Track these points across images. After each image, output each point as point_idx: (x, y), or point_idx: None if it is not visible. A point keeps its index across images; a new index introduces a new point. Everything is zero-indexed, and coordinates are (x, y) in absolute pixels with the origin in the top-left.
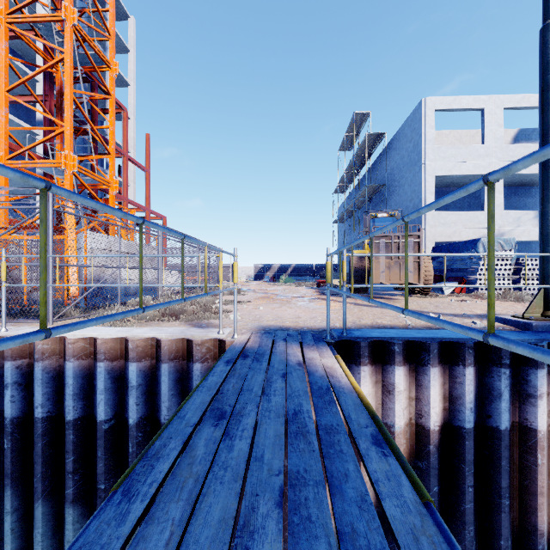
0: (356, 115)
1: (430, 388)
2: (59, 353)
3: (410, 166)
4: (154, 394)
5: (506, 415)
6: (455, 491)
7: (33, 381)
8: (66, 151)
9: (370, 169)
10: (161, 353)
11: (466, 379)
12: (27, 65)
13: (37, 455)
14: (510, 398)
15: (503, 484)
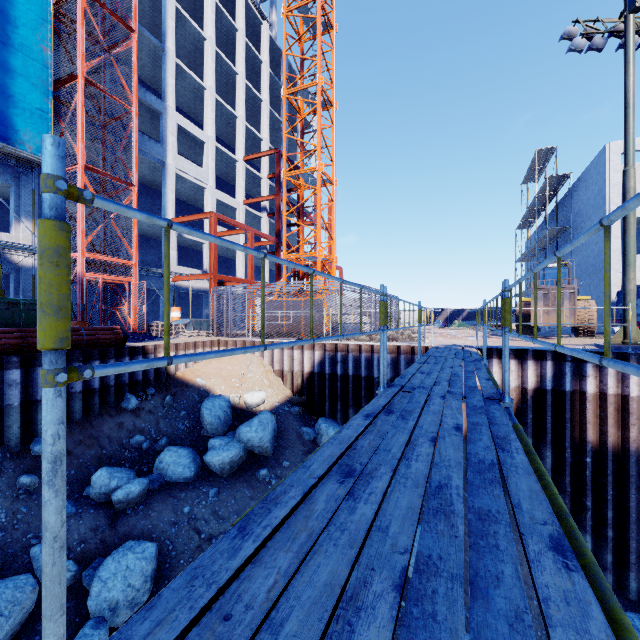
0: (539, 151)
1: (527, 370)
2: (357, 350)
3: (595, 209)
4: (396, 369)
5: (569, 384)
6: (542, 419)
7: (347, 361)
8: (318, 247)
9: (557, 207)
10: (401, 351)
11: (546, 366)
12: (249, 164)
13: (350, 390)
14: (573, 377)
15: (567, 416)
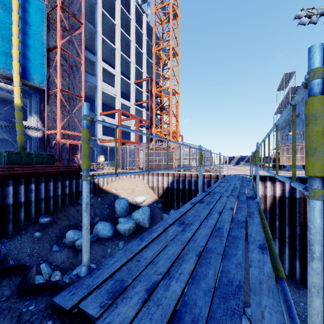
0: (285, 74)
1: (276, 187)
2: (190, 176)
3: None
4: (209, 186)
5: (297, 194)
6: (284, 212)
7: (185, 182)
8: (170, 126)
9: None
10: (211, 177)
11: (286, 185)
12: (136, 85)
13: (186, 196)
14: (300, 190)
15: (296, 210)
